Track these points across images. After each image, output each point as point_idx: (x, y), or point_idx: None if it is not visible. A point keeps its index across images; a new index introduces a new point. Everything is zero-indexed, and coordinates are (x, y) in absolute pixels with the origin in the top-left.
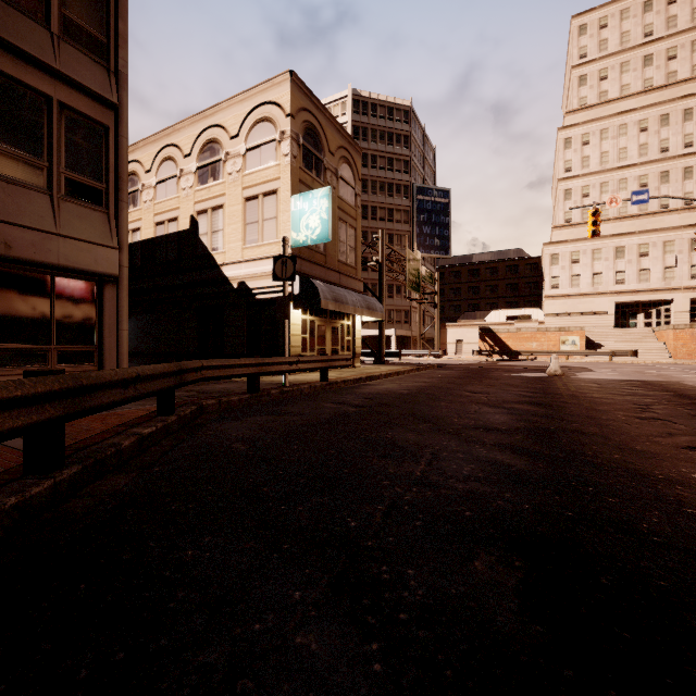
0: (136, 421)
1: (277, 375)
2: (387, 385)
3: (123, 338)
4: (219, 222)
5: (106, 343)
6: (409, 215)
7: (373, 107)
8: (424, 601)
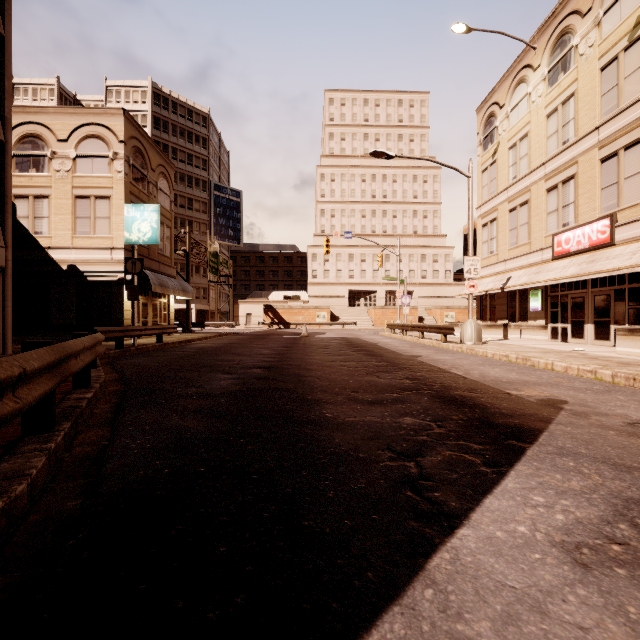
0: None
1: (112, 341)
2: (204, 344)
3: (8, 313)
4: (43, 210)
5: None
6: (207, 207)
7: (174, 104)
8: (243, 372)
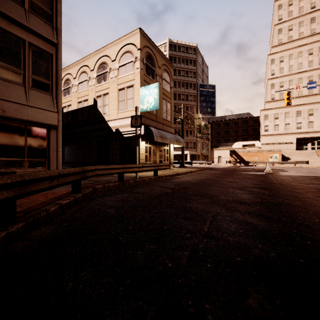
0: (61, 196)
1: (133, 173)
2: (186, 178)
3: (59, 155)
4: (106, 101)
5: (51, 157)
6: (196, 97)
7: (179, 47)
8: None
